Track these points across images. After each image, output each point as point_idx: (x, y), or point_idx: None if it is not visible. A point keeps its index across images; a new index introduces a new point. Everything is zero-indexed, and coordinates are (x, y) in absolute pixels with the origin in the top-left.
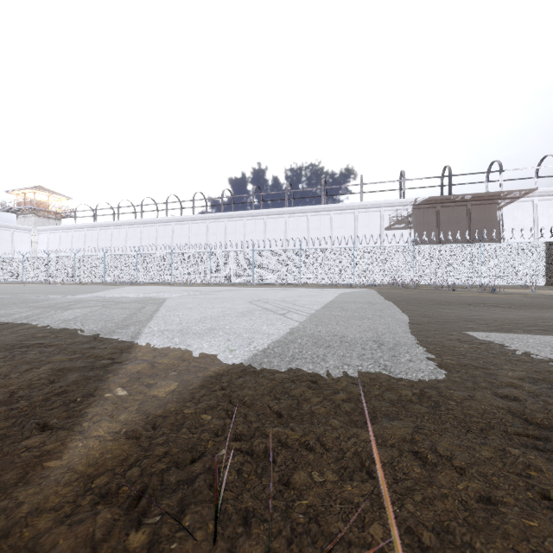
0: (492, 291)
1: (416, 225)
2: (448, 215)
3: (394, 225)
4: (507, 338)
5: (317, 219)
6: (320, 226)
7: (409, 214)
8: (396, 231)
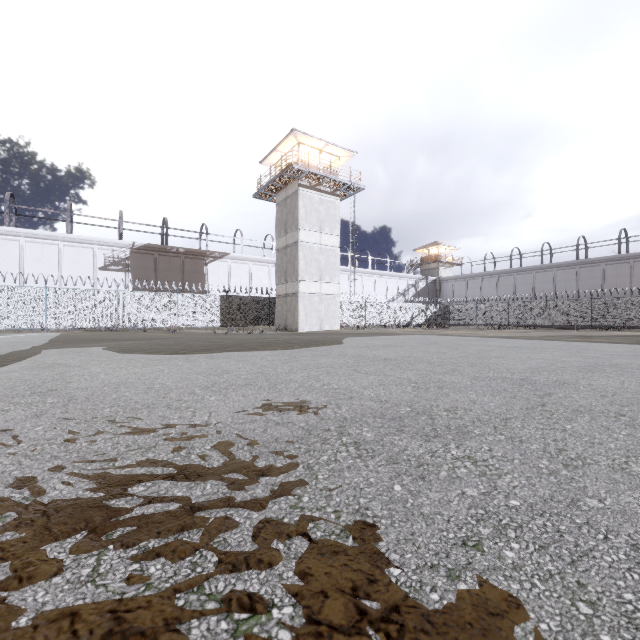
0: (175, 332)
1: (135, 269)
2: (165, 264)
3: (110, 266)
4: (58, 349)
5: None
6: (2, 254)
7: (127, 257)
8: (112, 272)
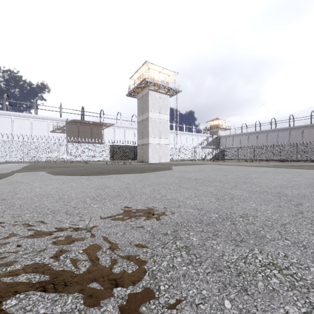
0: (87, 163)
1: (68, 131)
2: (83, 129)
3: (56, 130)
4: (23, 173)
5: (0, 120)
6: (2, 124)
7: (64, 126)
8: (57, 133)
